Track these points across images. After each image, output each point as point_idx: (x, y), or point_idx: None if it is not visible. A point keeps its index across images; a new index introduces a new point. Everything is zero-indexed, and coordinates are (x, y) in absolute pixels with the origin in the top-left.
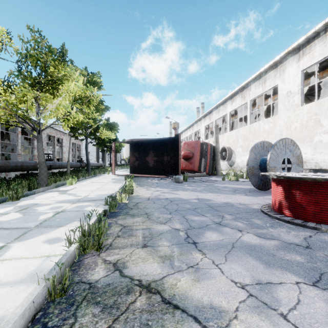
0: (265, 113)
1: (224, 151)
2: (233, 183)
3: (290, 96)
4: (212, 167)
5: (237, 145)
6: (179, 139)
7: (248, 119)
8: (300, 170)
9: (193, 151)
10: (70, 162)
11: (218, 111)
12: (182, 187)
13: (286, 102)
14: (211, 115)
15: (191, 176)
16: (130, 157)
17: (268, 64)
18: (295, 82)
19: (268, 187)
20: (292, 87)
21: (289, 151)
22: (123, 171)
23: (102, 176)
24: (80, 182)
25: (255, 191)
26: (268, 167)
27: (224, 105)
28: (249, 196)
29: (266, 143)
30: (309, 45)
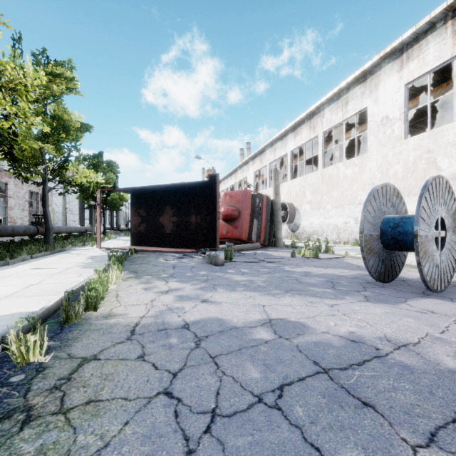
0: (341, 154)
1: (283, 209)
2: (313, 263)
3: (387, 123)
4: (269, 234)
5: (303, 200)
6: (217, 184)
7: (321, 160)
8: (455, 241)
9: (240, 208)
10: (11, 226)
11: (274, 149)
12: (224, 276)
13: (381, 133)
14: (264, 156)
15: (237, 249)
16: (132, 217)
17: (352, 75)
18: (395, 103)
19: (392, 275)
20: (390, 111)
21: (443, 204)
22: (125, 240)
23: (77, 250)
24: (6, 268)
25: (374, 286)
26: (418, 238)
27: (283, 141)
28: (378, 304)
29: (389, 188)
30: (419, 45)
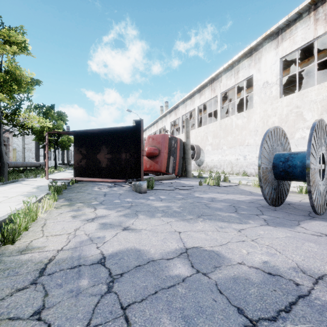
0: (233, 110)
1: (191, 149)
2: (216, 189)
3: (267, 87)
4: (182, 168)
5: (206, 142)
6: (141, 128)
7: (219, 113)
8: None
9: (160, 148)
10: None
11: (185, 106)
12: (146, 203)
13: (263, 94)
14: (178, 110)
15: (157, 179)
16: (75, 154)
17: (242, 51)
18: (273, 71)
19: (281, 200)
20: (269, 77)
21: (324, 143)
22: (71, 172)
23: (28, 181)
24: None
25: (268, 210)
26: (310, 170)
27: (191, 99)
28: (278, 227)
29: (279, 130)
30: (290, 29)
